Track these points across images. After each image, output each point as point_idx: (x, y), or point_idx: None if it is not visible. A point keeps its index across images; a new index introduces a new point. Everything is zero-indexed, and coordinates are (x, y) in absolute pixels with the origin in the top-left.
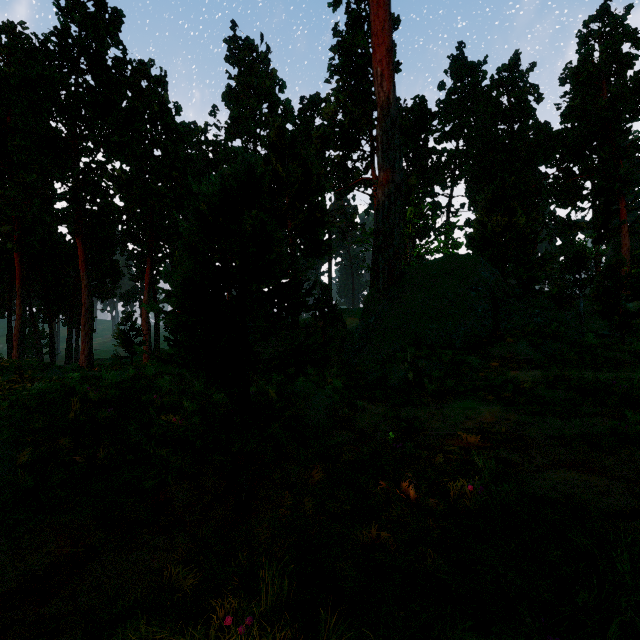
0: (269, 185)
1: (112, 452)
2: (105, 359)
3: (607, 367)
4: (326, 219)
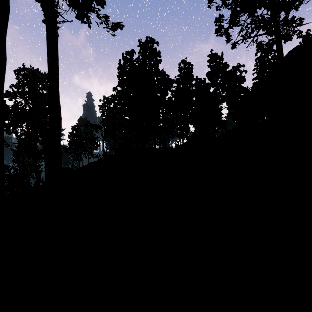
0: None
1: None
2: None
3: None
4: None
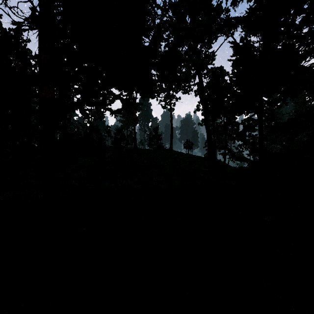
0: None
1: None
2: None
3: None
4: None
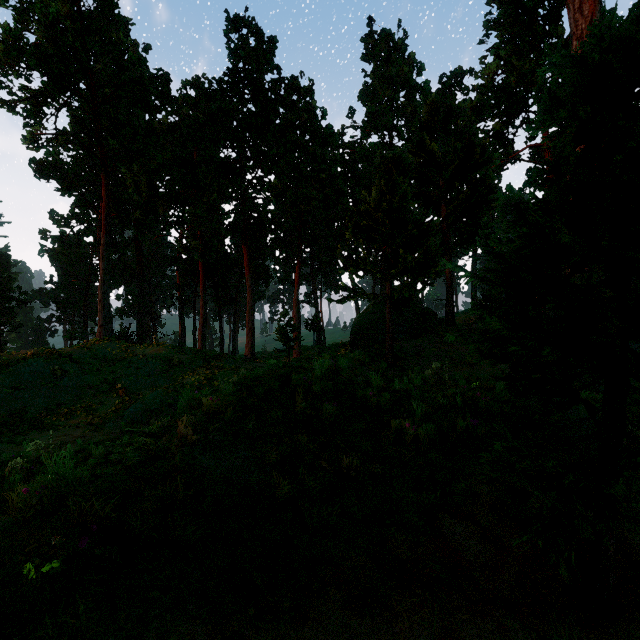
0: (420, 169)
1: (355, 461)
2: (258, 353)
3: None
4: (491, 196)
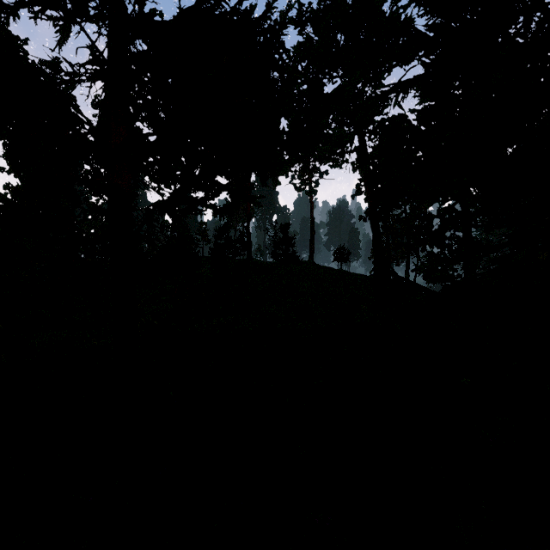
0: None
1: None
2: None
3: None
4: None
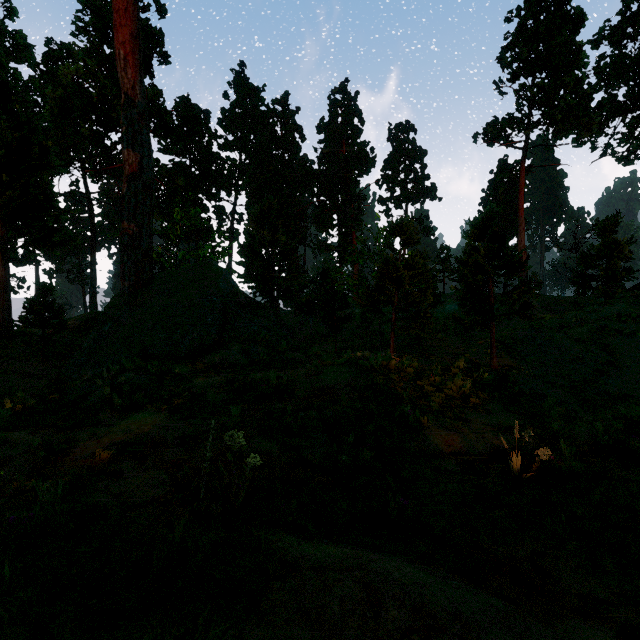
0: None
1: None
2: None
3: (279, 367)
4: (56, 203)
